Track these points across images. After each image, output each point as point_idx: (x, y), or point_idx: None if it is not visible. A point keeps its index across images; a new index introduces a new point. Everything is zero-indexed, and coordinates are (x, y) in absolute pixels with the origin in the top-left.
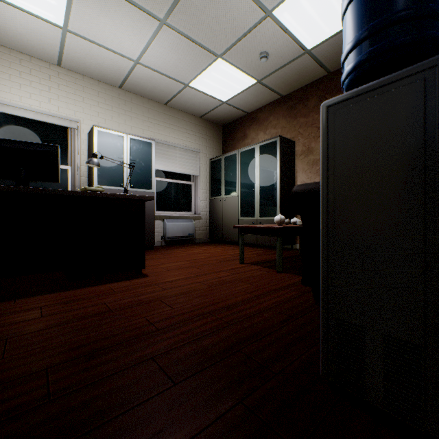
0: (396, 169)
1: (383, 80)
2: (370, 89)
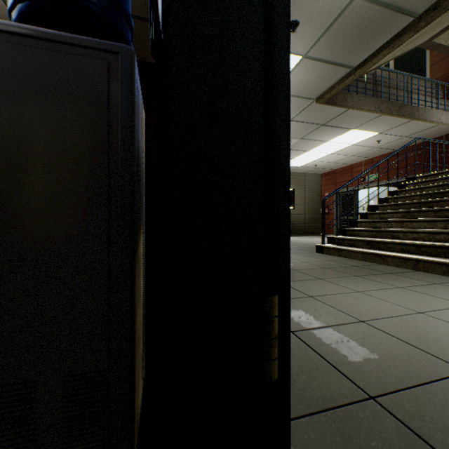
0: (80, 159)
1: (64, 35)
2: (46, 37)
